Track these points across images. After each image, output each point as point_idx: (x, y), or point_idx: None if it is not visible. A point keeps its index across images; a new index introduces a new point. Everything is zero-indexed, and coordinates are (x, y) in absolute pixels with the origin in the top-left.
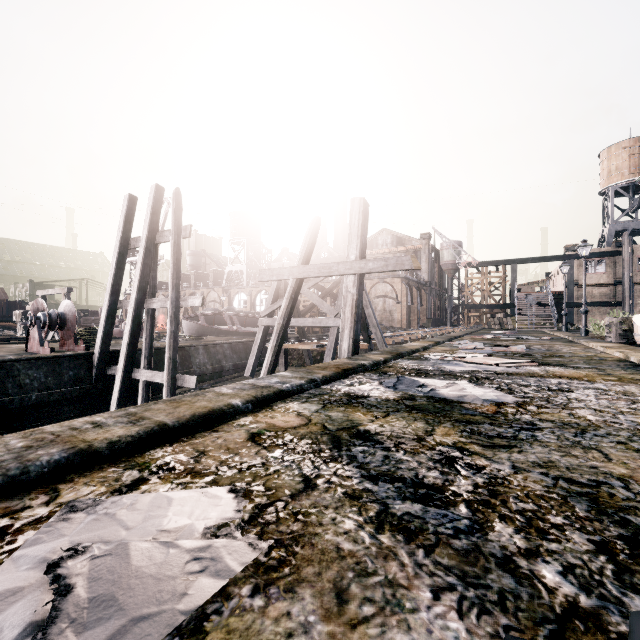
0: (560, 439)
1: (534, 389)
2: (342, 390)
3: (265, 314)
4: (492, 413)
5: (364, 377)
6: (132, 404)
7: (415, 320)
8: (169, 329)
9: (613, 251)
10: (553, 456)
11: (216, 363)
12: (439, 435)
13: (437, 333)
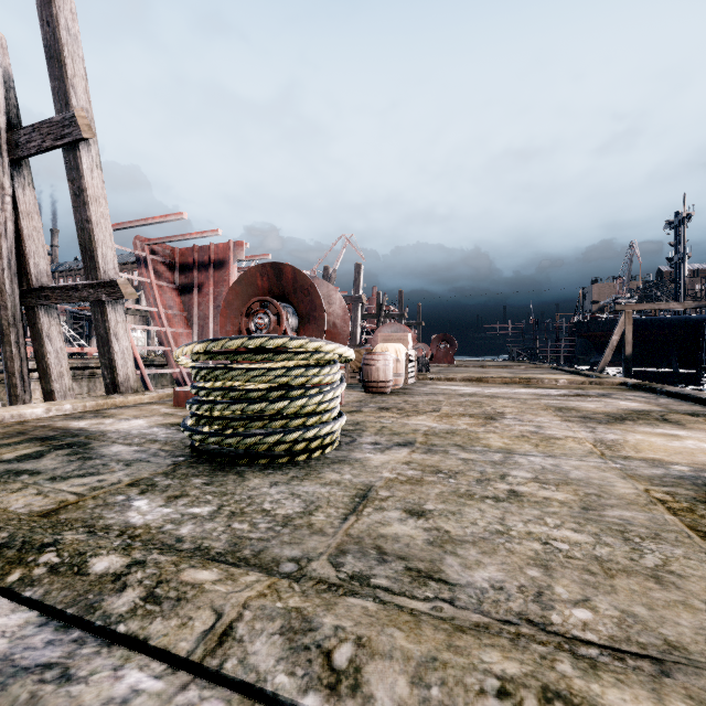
0: None
1: None
2: None
3: None
4: None
5: None
6: None
7: None
8: None
9: None
10: None
11: None
12: None
13: None
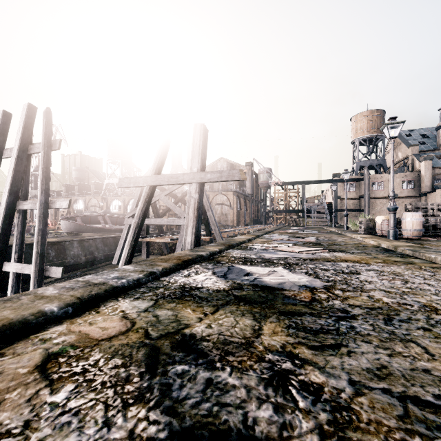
0: (376, 329)
1: (333, 273)
2: (179, 281)
3: (130, 215)
4: (309, 300)
5: (201, 267)
6: (6, 292)
7: (242, 220)
8: (37, 227)
9: (359, 178)
10: (382, 357)
11: (89, 254)
12: (267, 335)
13: (257, 229)
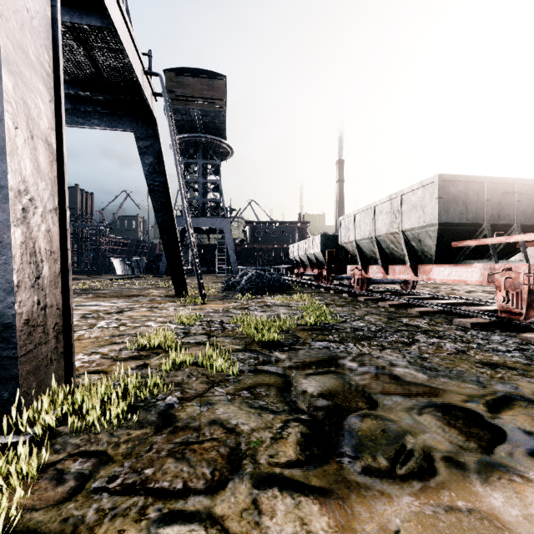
0: None
1: None
2: None
3: None
4: None
5: None
6: None
7: None
8: None
9: None
10: None
11: None
12: None
13: None
